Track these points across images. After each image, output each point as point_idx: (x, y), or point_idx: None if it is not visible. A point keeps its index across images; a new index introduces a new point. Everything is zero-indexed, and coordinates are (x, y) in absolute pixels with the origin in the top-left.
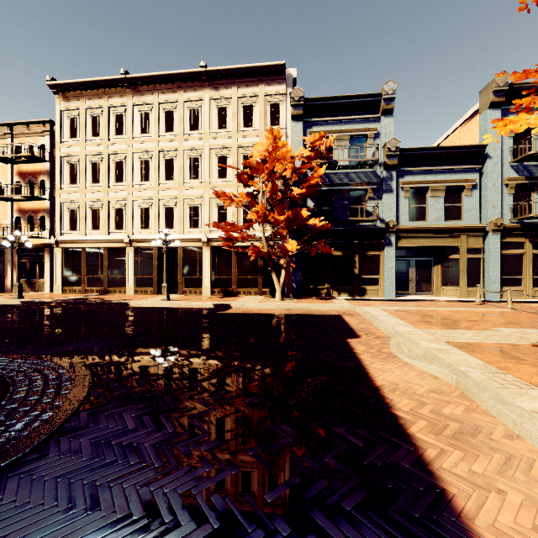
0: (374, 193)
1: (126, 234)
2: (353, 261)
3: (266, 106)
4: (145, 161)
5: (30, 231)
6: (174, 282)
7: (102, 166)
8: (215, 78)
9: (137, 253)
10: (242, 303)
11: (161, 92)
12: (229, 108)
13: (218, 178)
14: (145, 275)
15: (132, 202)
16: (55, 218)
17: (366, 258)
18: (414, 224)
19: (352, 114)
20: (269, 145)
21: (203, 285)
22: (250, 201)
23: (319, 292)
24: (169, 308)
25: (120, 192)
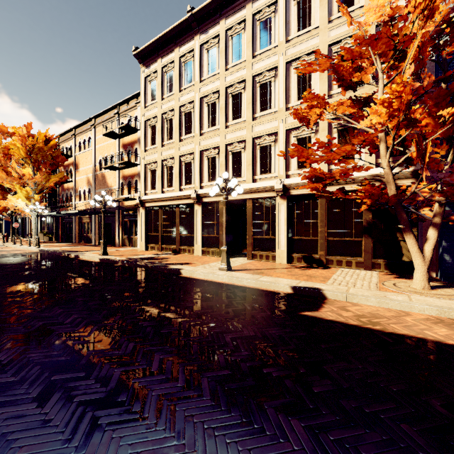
0: None
1: (194, 189)
2: None
3: None
4: (211, 105)
5: (130, 194)
6: (243, 243)
7: (175, 121)
8: None
9: (204, 209)
10: (346, 291)
11: (228, 15)
12: None
13: (297, 101)
14: (211, 234)
15: (199, 152)
16: (141, 180)
17: None
18: None
19: None
20: None
21: (277, 248)
22: (353, 113)
23: None
24: (223, 285)
25: (189, 144)
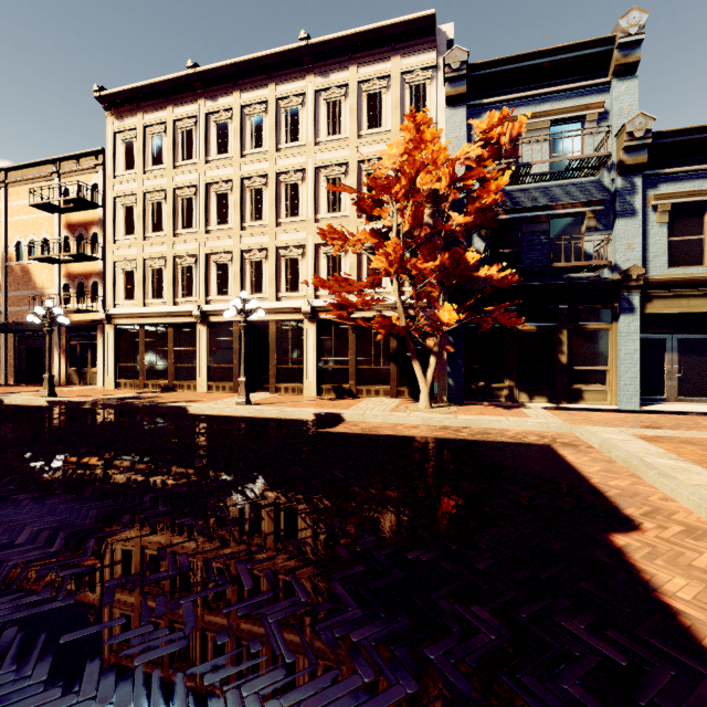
0: (597, 220)
1: (197, 303)
2: (557, 341)
3: (404, 90)
4: (222, 195)
5: (81, 303)
6: (265, 374)
7: (166, 206)
8: (323, 56)
9: (211, 331)
10: (362, 413)
11: (245, 88)
12: (345, 102)
13: (327, 213)
14: (222, 363)
15: (204, 256)
16: (107, 284)
17: (583, 335)
18: (678, 271)
19: (555, 85)
20: (408, 141)
21: (305, 379)
22: (376, 243)
23: (493, 393)
24: (244, 418)
25: (189, 242)
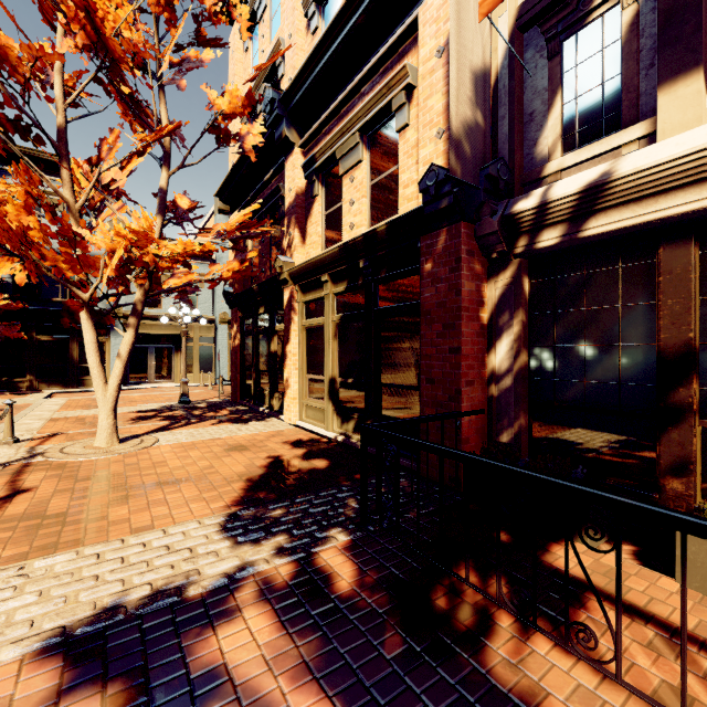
0: None
1: None
2: (70, 348)
3: None
4: None
5: None
6: None
7: None
8: None
9: None
10: None
11: None
12: None
13: None
14: None
15: None
16: None
17: None
18: (147, 310)
19: None
20: None
21: None
22: None
23: (17, 385)
24: None
25: None
